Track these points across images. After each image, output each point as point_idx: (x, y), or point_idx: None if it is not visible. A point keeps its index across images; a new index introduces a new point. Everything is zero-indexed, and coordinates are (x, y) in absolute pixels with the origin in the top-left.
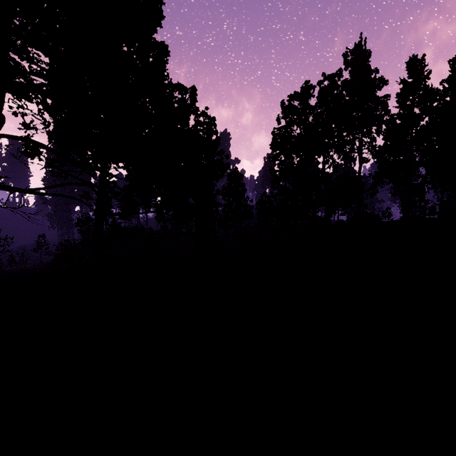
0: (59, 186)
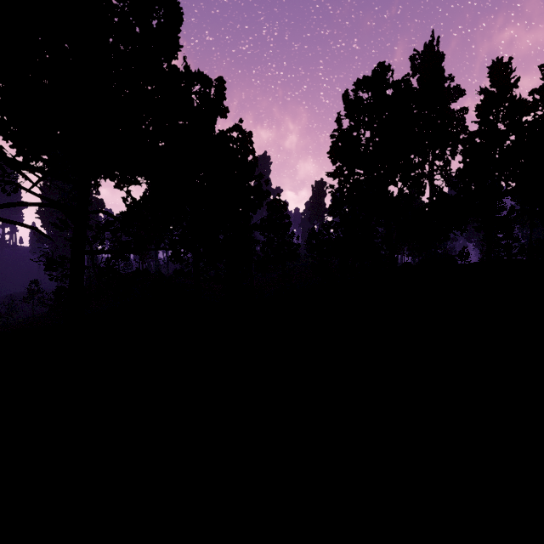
0: (5, 206)
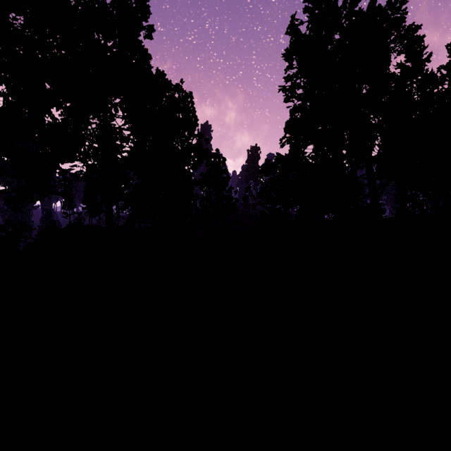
0: None
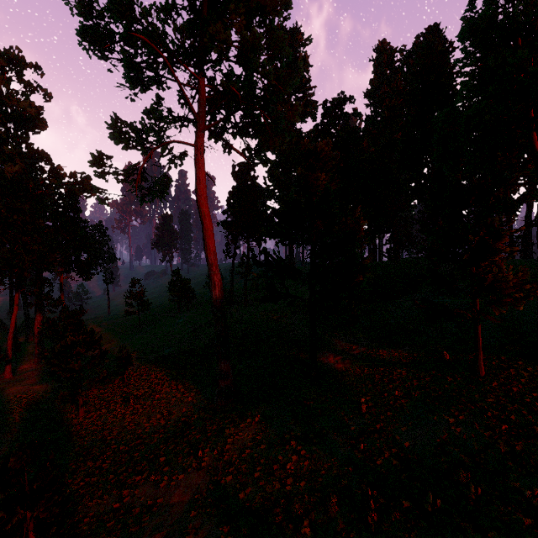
0: None
